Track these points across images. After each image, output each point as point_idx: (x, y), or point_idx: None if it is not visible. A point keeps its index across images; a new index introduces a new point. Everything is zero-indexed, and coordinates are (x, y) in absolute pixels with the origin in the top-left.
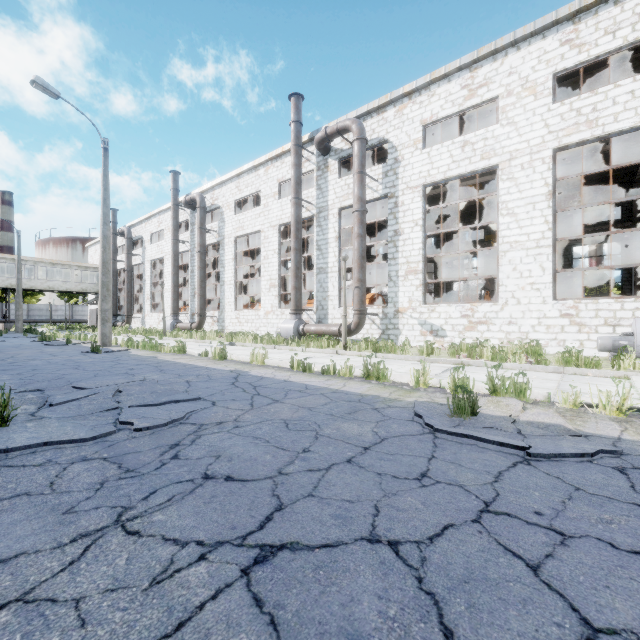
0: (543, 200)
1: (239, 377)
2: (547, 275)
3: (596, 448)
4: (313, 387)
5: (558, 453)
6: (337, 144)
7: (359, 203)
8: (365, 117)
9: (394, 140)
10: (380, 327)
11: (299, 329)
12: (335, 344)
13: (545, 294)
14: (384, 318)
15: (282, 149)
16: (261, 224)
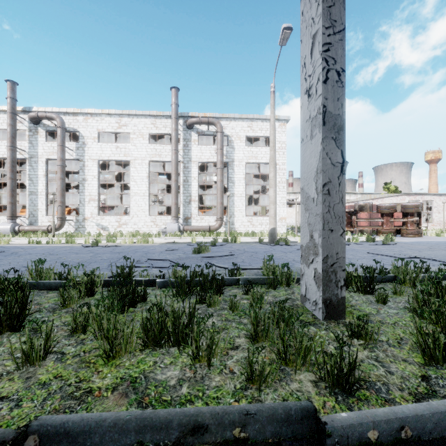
0: (146, 178)
1: (4, 247)
2: (147, 206)
3: (116, 246)
4: (45, 246)
5: (108, 246)
6: (45, 121)
7: (61, 161)
8: (65, 114)
9: (83, 133)
10: (74, 227)
11: (15, 229)
12: (46, 236)
13: (146, 213)
14: (77, 222)
15: None
16: None
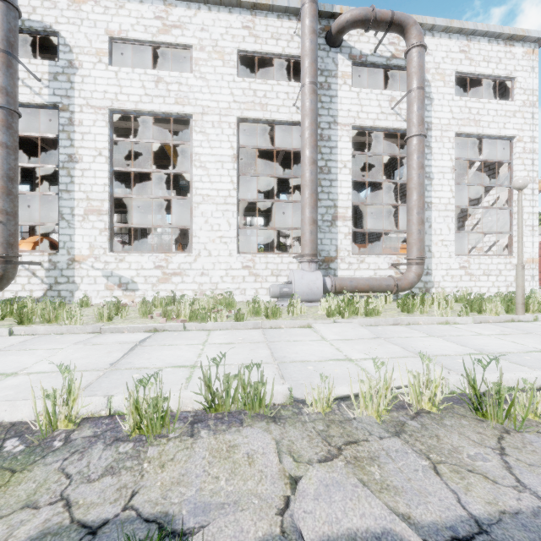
0: (230, 161)
1: None
2: (233, 230)
3: None
4: None
5: None
6: None
7: (3, 96)
8: None
9: (68, 36)
10: (45, 281)
11: None
12: None
13: (231, 247)
14: (52, 269)
15: None
16: None
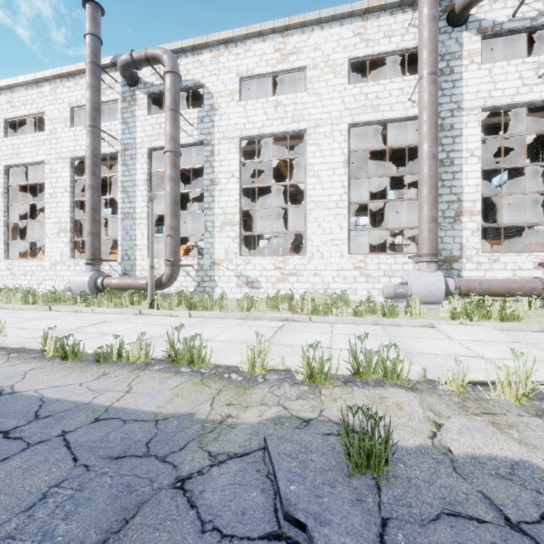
0: (341, 167)
1: None
2: (344, 233)
3: None
4: (54, 408)
5: None
6: (147, 76)
7: (172, 143)
8: (179, 54)
9: (210, 86)
10: (195, 279)
11: (97, 283)
12: (141, 300)
13: (342, 249)
14: (200, 270)
15: (75, 67)
16: (46, 154)
